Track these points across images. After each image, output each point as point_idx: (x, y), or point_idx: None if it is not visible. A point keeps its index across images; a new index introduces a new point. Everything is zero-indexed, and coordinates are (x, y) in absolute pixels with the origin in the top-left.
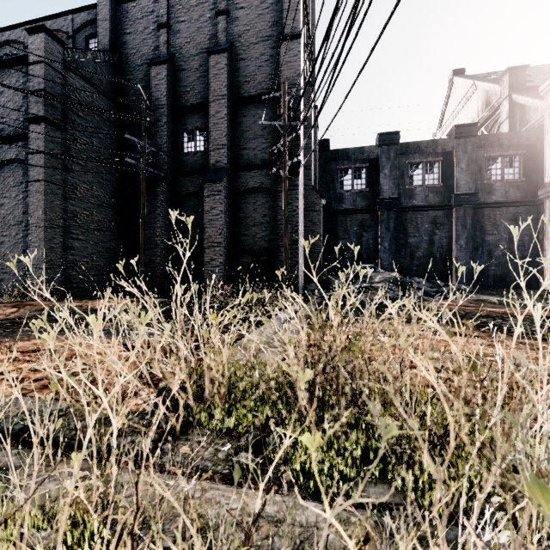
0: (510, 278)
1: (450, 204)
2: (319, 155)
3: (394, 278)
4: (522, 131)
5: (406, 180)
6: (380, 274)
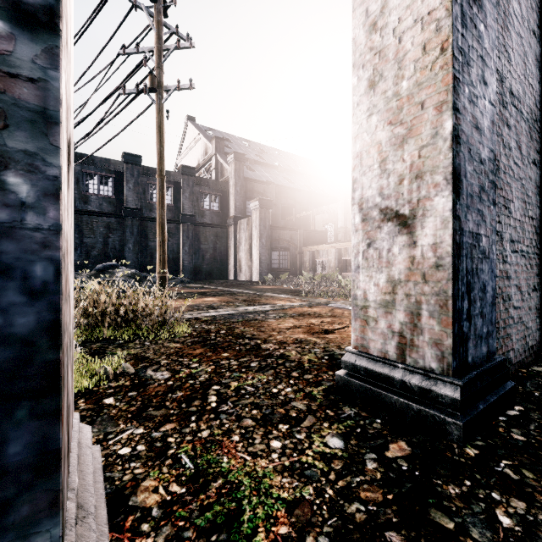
0: (214, 273)
1: (179, 220)
2: None
3: (133, 273)
4: (220, 181)
5: (147, 196)
6: (122, 270)
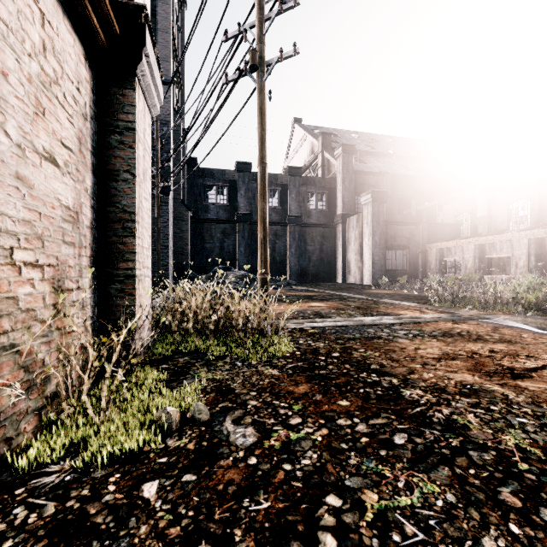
0: (320, 275)
1: (286, 222)
2: (188, 170)
3: (243, 275)
4: (326, 178)
5: (256, 201)
6: (234, 273)
